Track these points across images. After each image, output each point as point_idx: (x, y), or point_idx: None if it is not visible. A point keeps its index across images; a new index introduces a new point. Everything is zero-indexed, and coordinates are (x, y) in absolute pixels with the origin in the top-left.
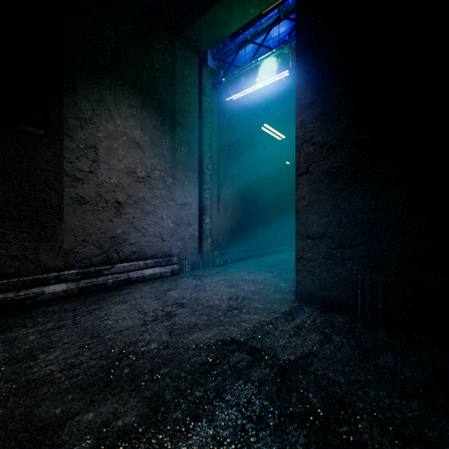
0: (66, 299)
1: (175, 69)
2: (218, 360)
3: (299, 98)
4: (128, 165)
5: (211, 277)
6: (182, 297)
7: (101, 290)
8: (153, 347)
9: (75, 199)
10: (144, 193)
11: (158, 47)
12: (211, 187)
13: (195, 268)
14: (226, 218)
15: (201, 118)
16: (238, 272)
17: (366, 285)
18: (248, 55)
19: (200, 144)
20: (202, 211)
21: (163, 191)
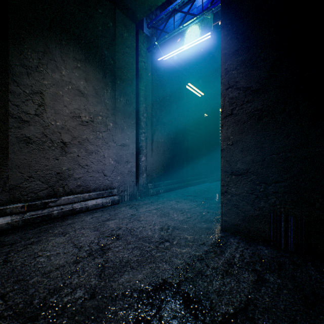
0: (9, 232)
1: (116, 32)
2: (148, 317)
3: (224, 48)
4: (73, 111)
5: (145, 206)
6: (118, 227)
7: (46, 221)
8: (78, 296)
9: (21, 139)
10: (88, 135)
11: (101, 11)
12: (146, 132)
13: (133, 198)
14: (158, 157)
15: (138, 74)
16: (168, 201)
17: (290, 219)
18: (176, 23)
19: (137, 96)
20: (138, 151)
21: (105, 134)
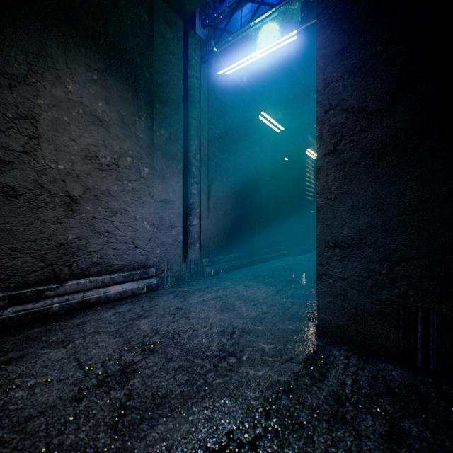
0: None
1: (153, 30)
2: None
3: (321, 47)
4: (86, 147)
5: (198, 294)
6: (154, 330)
7: (41, 320)
8: None
9: None
10: (110, 185)
11: None
12: (200, 181)
13: (179, 280)
14: (218, 219)
15: (187, 96)
16: (233, 286)
17: (432, 319)
18: (244, 18)
19: (187, 128)
20: (188, 210)
21: (136, 184)
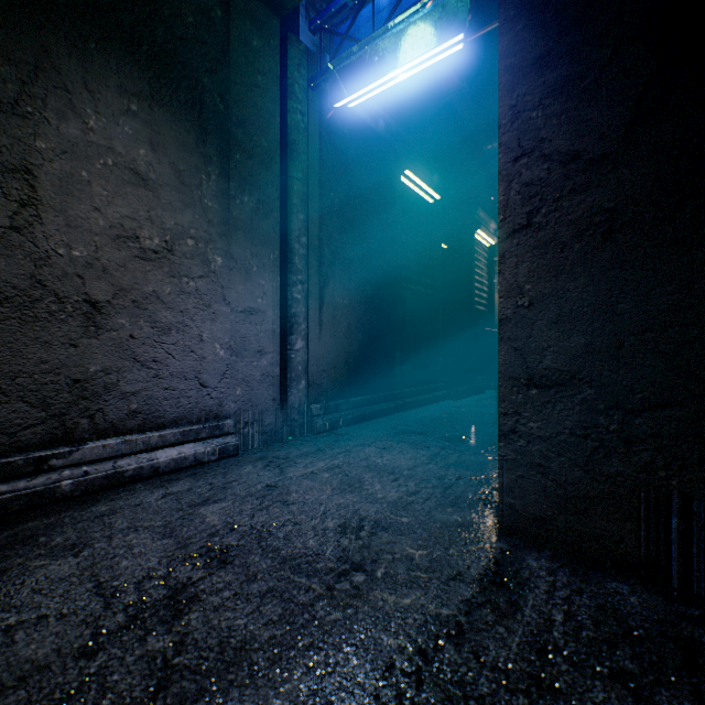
0: None
1: (231, 34)
2: None
3: (507, 53)
4: (119, 222)
5: (304, 462)
6: (228, 525)
7: (40, 507)
8: None
9: None
10: (159, 284)
11: None
12: (307, 280)
13: (273, 439)
14: (335, 340)
15: (287, 142)
16: (360, 448)
17: (696, 508)
18: (378, 16)
19: (285, 194)
20: (288, 326)
21: (202, 283)
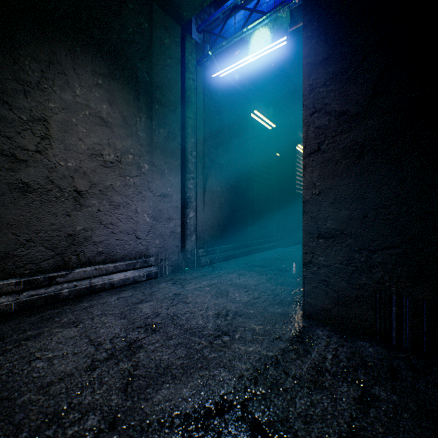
0: None
1: (153, 36)
2: None
3: (307, 55)
4: (92, 146)
5: (195, 281)
6: (155, 313)
7: (52, 304)
8: (90, 426)
9: (15, 186)
10: (113, 181)
11: (132, 6)
12: (196, 177)
13: (177, 269)
14: (212, 212)
15: (184, 97)
16: (227, 274)
17: (405, 302)
18: (237, 24)
19: (184, 127)
20: (185, 204)
21: (137, 180)
